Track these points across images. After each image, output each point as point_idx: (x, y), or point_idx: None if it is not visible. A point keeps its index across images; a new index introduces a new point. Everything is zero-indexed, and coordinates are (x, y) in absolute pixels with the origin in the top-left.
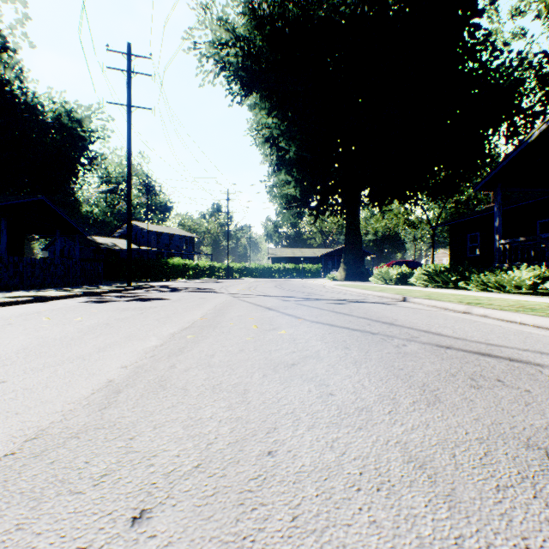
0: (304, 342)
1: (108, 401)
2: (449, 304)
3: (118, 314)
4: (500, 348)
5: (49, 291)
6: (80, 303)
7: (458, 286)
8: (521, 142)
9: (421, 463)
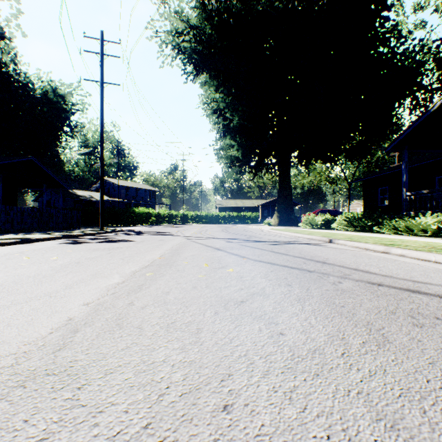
0: (250, 280)
1: (64, 341)
2: (370, 245)
3: (89, 254)
4: (426, 285)
5: (35, 234)
6: (58, 244)
7: (373, 230)
8: (425, 111)
9: (392, 422)
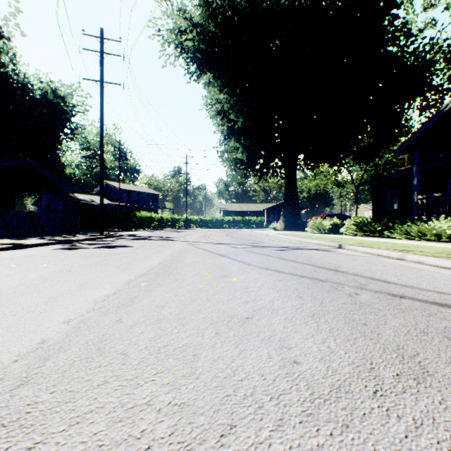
0: (256, 291)
1: (28, 373)
2: (383, 251)
3: (83, 260)
4: None
5: (30, 239)
6: (53, 250)
7: (383, 235)
8: (437, 111)
9: None
